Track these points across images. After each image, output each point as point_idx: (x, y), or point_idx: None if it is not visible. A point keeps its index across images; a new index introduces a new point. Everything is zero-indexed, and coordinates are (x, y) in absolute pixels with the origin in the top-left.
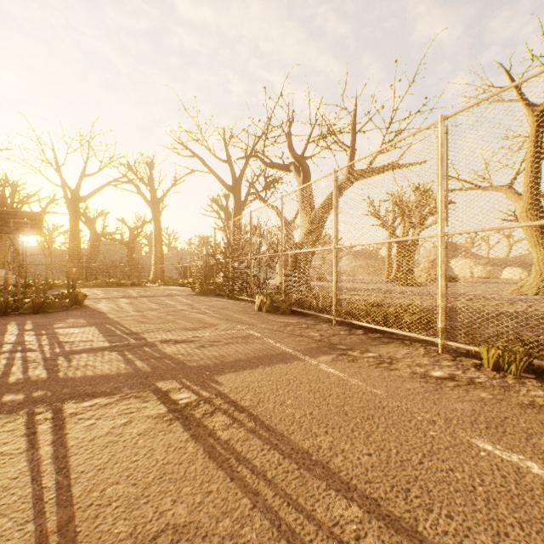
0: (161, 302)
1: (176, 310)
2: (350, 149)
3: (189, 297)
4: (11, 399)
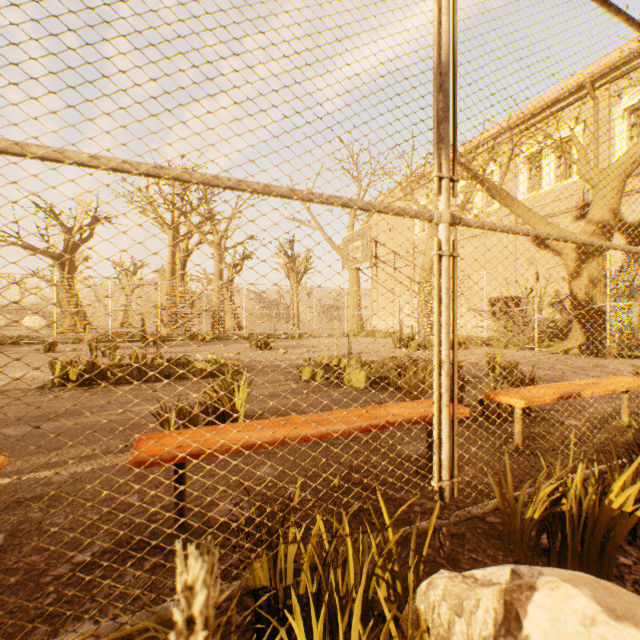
0: None
1: None
2: None
3: None
4: None
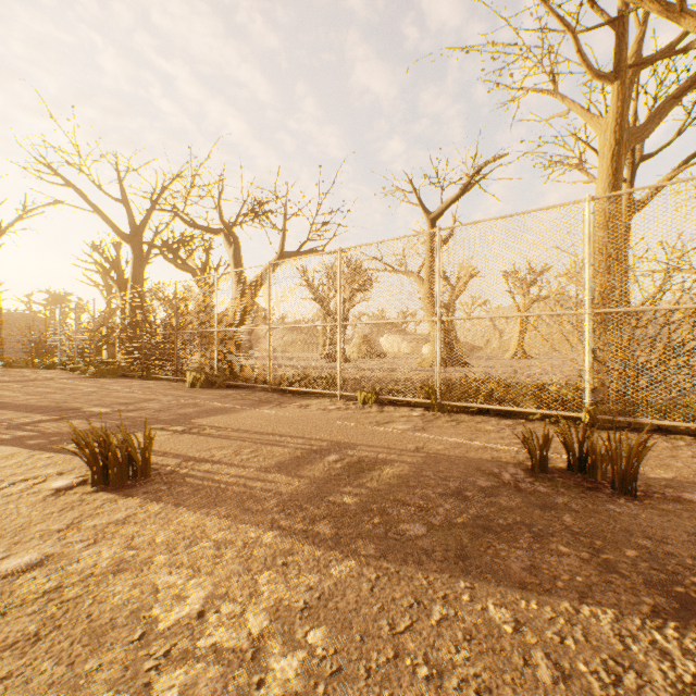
0: (49, 386)
1: (88, 392)
2: (282, 232)
3: (83, 380)
4: (38, 442)
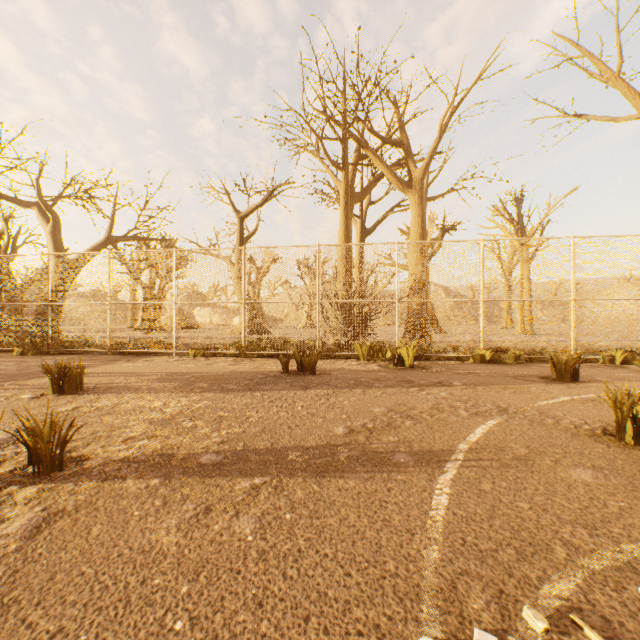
0: None
1: None
2: (111, 220)
3: None
4: None
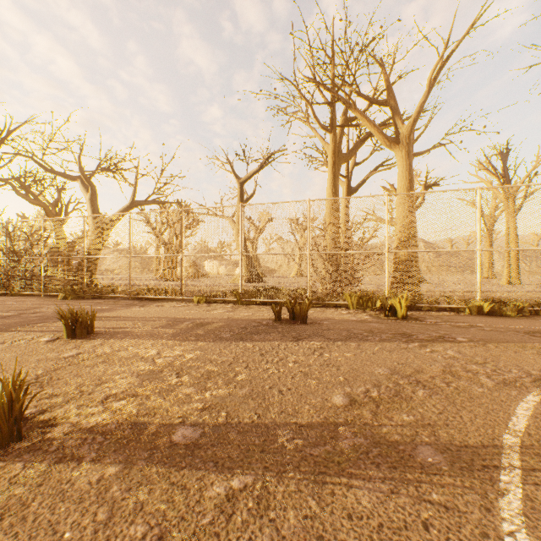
0: None
1: None
2: (134, 187)
3: None
4: None
